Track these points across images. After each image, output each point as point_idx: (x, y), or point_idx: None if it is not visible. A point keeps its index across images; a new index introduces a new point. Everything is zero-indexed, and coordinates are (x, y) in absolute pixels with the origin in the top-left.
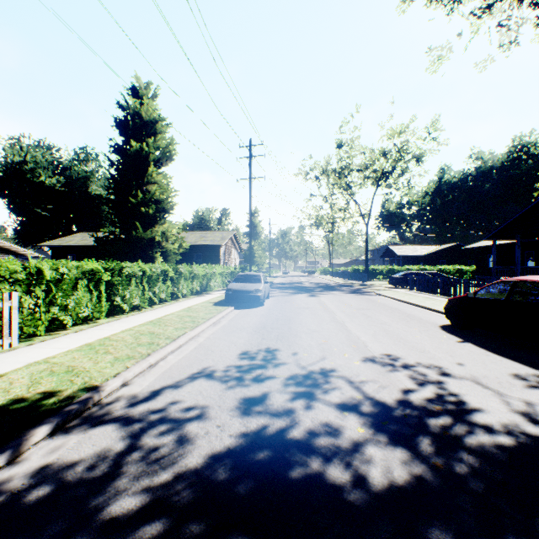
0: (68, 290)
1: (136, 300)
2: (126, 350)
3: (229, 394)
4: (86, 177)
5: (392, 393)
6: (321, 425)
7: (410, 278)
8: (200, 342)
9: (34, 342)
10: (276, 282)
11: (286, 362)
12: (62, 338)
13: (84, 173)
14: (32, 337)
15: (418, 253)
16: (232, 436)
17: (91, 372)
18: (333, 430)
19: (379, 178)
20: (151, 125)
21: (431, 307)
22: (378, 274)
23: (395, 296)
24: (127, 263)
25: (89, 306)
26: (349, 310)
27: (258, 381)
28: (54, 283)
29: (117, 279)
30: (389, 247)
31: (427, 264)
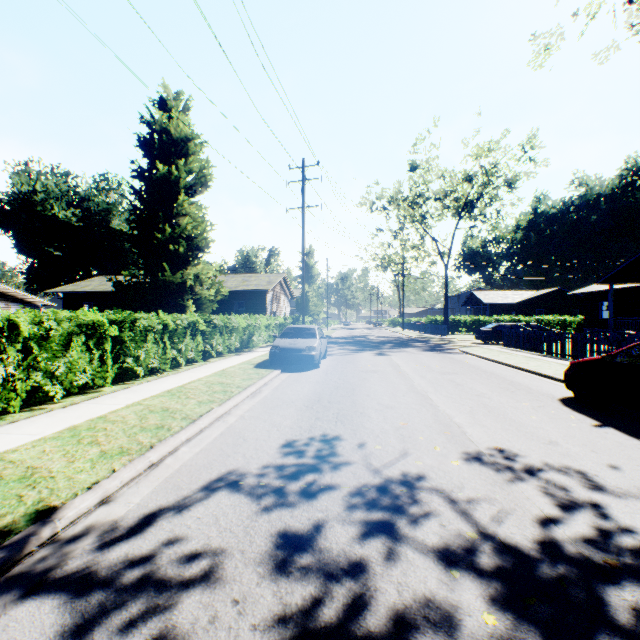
0: (56, 351)
1: (154, 361)
2: (122, 439)
3: (261, 525)
4: (107, 209)
5: (525, 527)
6: (416, 604)
7: (504, 331)
8: (230, 423)
9: (1, 423)
10: (335, 336)
11: (351, 461)
12: (42, 416)
13: (105, 205)
14: (5, 414)
15: (509, 301)
16: (256, 630)
17: (56, 480)
18: (438, 618)
19: (462, 209)
20: (182, 145)
21: (539, 371)
22: (460, 326)
23: (487, 356)
24: (142, 313)
25: (88, 370)
26: (431, 374)
27: (307, 498)
28: (36, 341)
29: (128, 334)
30: (473, 293)
31: (520, 313)
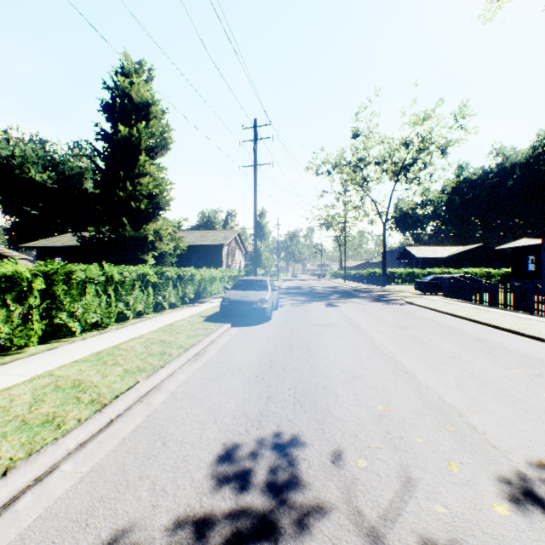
0: None
1: (94, 315)
2: None
3: None
4: (80, 173)
5: None
6: None
7: (445, 283)
8: (154, 408)
9: None
10: (285, 287)
11: (325, 503)
12: None
13: (78, 169)
14: None
15: (438, 255)
16: None
17: None
18: None
19: (399, 172)
20: (143, 109)
21: (501, 326)
22: (396, 277)
23: (435, 307)
24: (81, 264)
25: (1, 330)
26: (388, 329)
27: None
28: None
29: (61, 287)
30: (406, 248)
31: (449, 266)
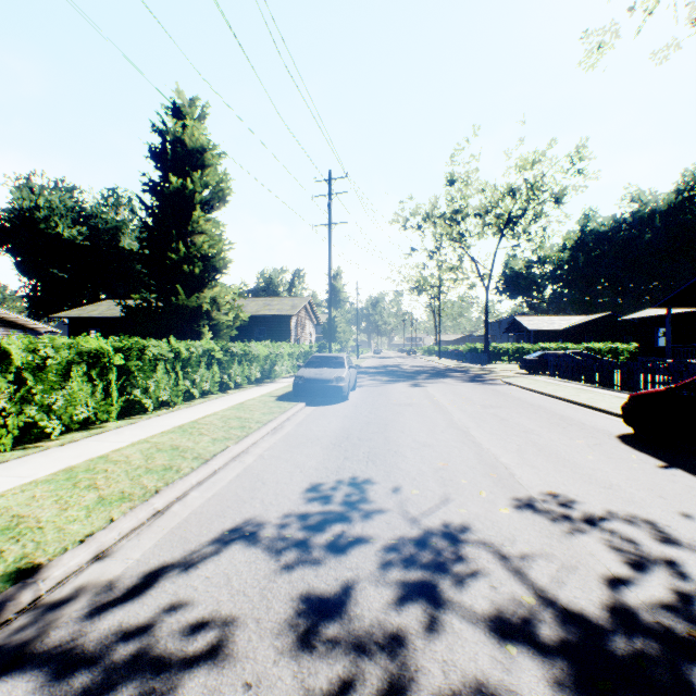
0: (54, 382)
1: (164, 393)
2: (123, 482)
3: (280, 586)
4: (116, 227)
5: (590, 590)
6: (465, 689)
7: (551, 360)
8: (248, 464)
9: None
10: (365, 365)
11: (384, 508)
12: (36, 456)
13: (114, 223)
14: None
15: (555, 327)
16: None
17: (44, 531)
18: None
19: (504, 226)
20: (197, 156)
21: (592, 405)
22: (502, 354)
23: (533, 387)
24: (152, 340)
25: (89, 403)
26: (472, 408)
27: (334, 553)
28: (31, 370)
29: (135, 363)
30: (516, 318)
31: (568, 340)
